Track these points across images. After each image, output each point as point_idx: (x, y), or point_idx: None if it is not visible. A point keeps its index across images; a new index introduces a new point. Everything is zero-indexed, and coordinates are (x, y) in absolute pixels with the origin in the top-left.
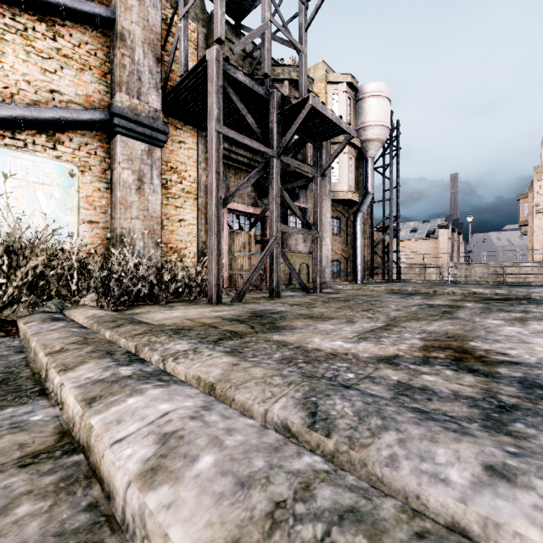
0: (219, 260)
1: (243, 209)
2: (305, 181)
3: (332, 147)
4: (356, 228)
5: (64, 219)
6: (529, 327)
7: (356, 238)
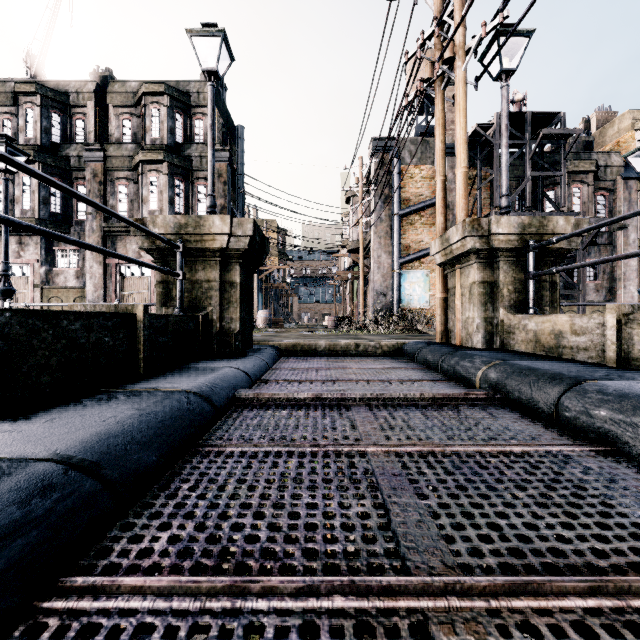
0: None
1: None
2: (574, 252)
3: (639, 194)
4: None
5: (424, 295)
6: None
7: None
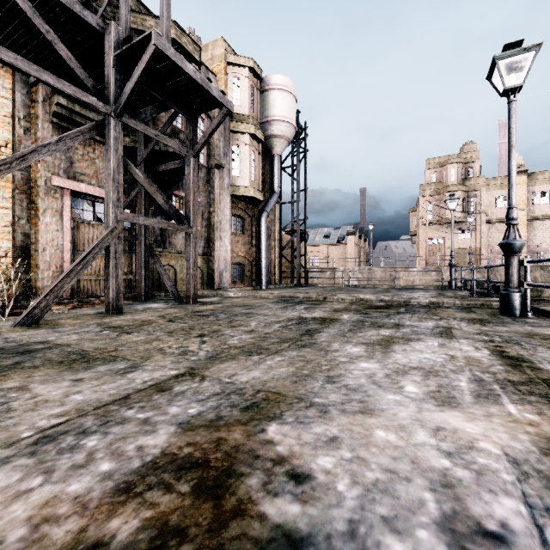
0: None
1: (97, 194)
2: (179, 162)
3: (232, 136)
4: (261, 229)
5: None
6: (391, 358)
7: (261, 240)
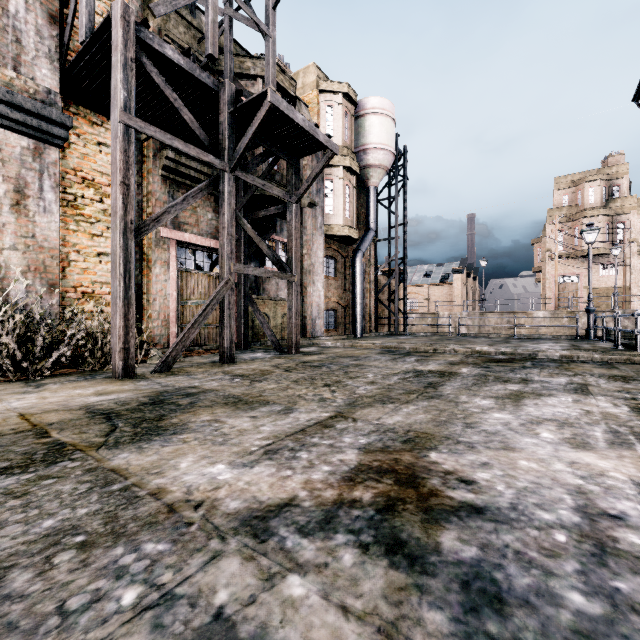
0: (128, 312)
1: (199, 242)
2: (280, 208)
3: (325, 170)
4: (355, 271)
5: None
6: (523, 411)
7: (355, 283)
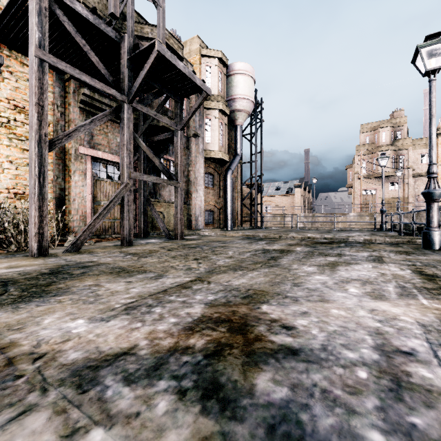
0: (42, 205)
1: (109, 159)
2: (169, 134)
3: (205, 111)
4: (227, 183)
5: None
6: (337, 274)
7: (227, 192)
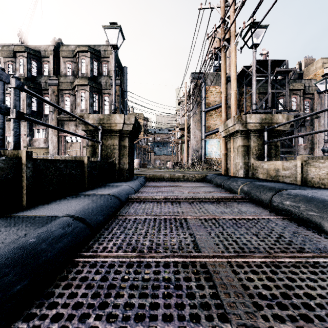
0: None
1: None
2: (292, 130)
3: None
4: None
5: (217, 151)
6: None
7: None
